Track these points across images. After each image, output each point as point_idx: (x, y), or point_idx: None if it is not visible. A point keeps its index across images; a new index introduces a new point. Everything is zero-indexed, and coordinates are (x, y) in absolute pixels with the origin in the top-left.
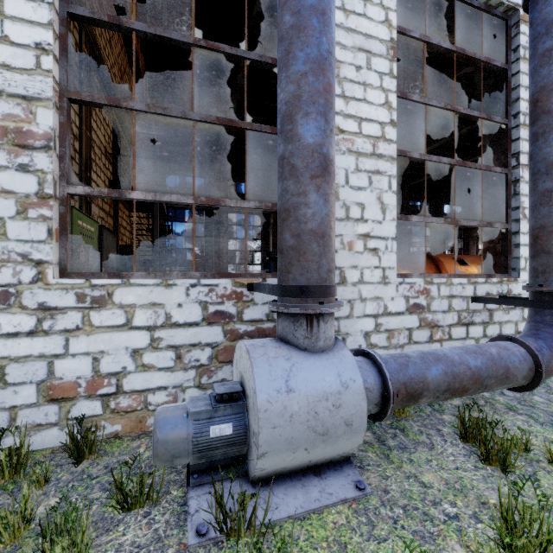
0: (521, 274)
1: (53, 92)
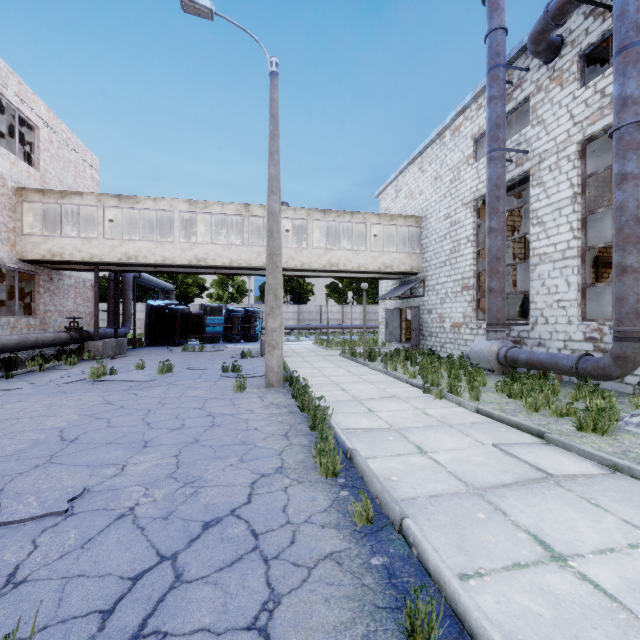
0: None
1: (472, 274)
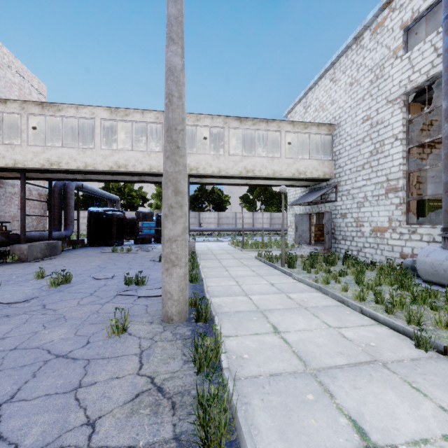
0: None
1: (402, 175)
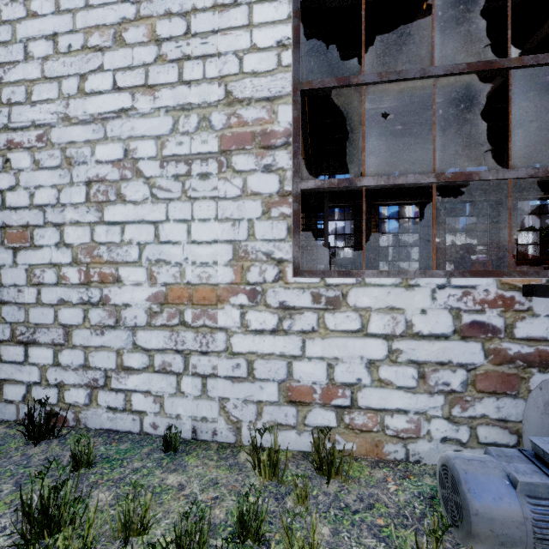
0: None
1: (291, 87)
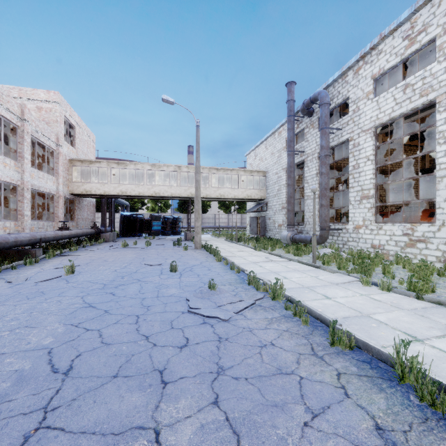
0: (349, 222)
1: (286, 202)
